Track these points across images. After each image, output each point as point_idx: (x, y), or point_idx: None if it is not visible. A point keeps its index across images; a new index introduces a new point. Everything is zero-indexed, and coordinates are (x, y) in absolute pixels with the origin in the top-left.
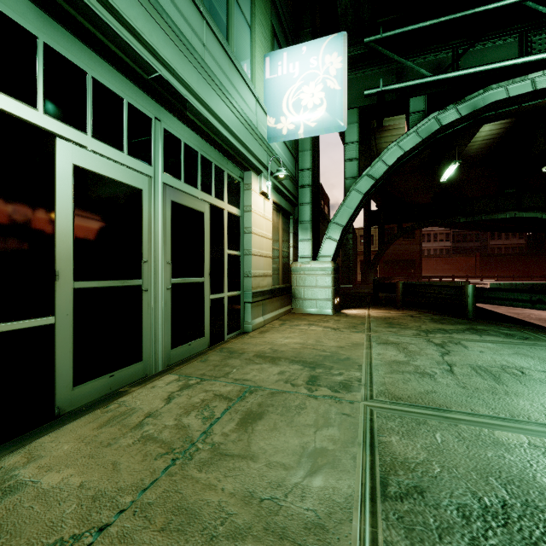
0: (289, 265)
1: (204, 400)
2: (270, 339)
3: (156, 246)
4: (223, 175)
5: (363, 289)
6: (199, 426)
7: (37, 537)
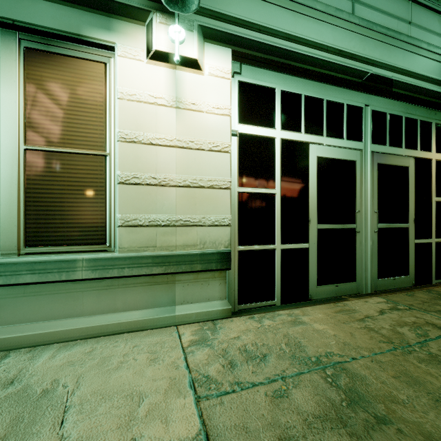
0: None
1: (415, 322)
2: None
3: (365, 199)
4: (430, 127)
5: None
6: (413, 337)
7: (320, 346)
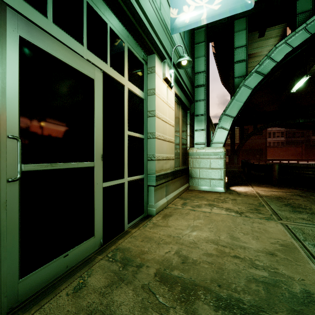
0: (187, 150)
1: None
2: (174, 229)
3: None
4: (123, 47)
5: (233, 168)
6: None
7: None
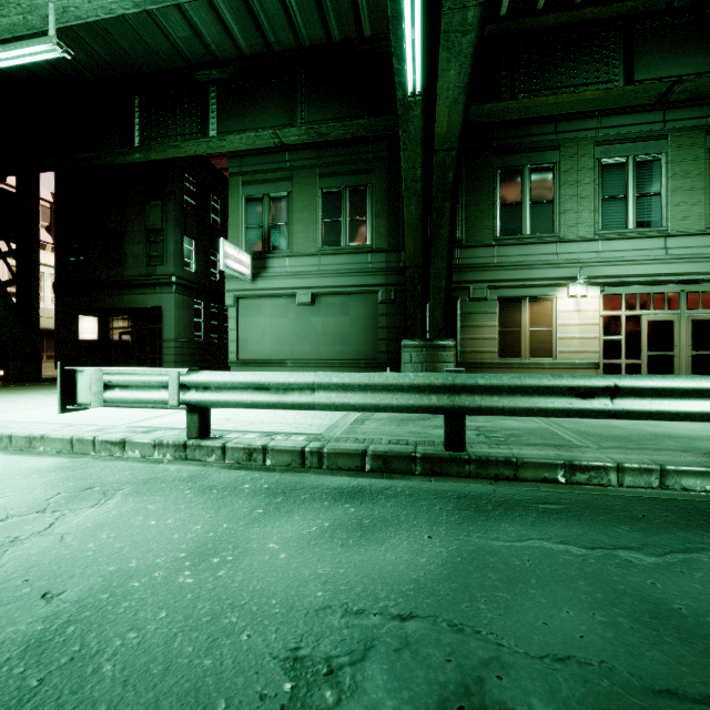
0: None
1: None
2: None
3: (681, 339)
4: None
5: None
6: None
7: None
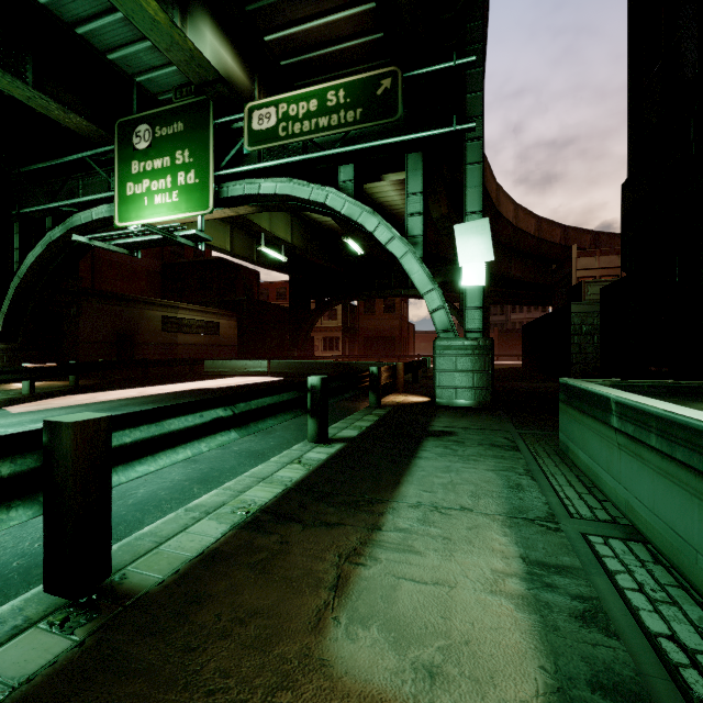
0: None
1: None
2: None
3: None
4: None
5: None
6: None
7: None
